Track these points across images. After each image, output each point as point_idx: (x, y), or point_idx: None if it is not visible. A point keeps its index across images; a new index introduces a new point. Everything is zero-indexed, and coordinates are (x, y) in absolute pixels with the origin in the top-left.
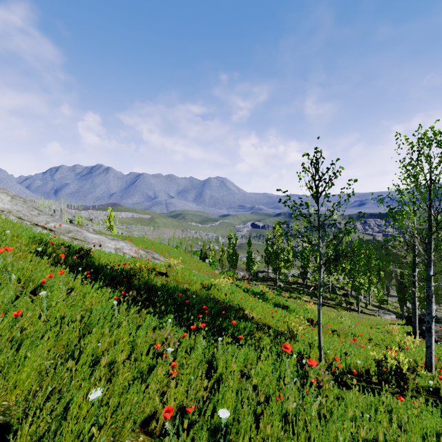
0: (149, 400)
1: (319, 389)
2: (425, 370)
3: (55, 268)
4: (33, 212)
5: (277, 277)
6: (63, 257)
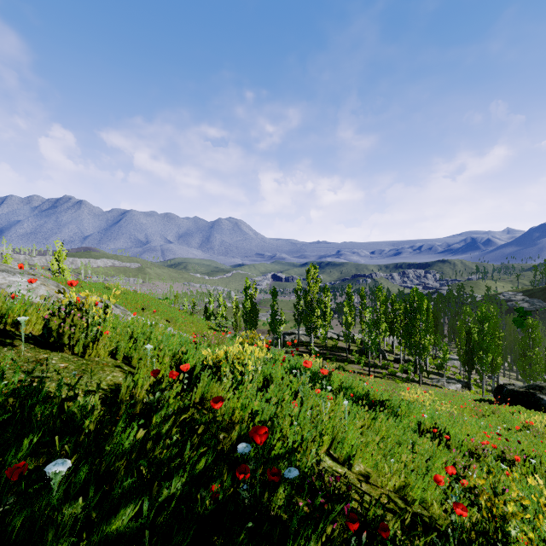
0: None
1: None
2: None
3: None
4: None
5: (312, 340)
6: None
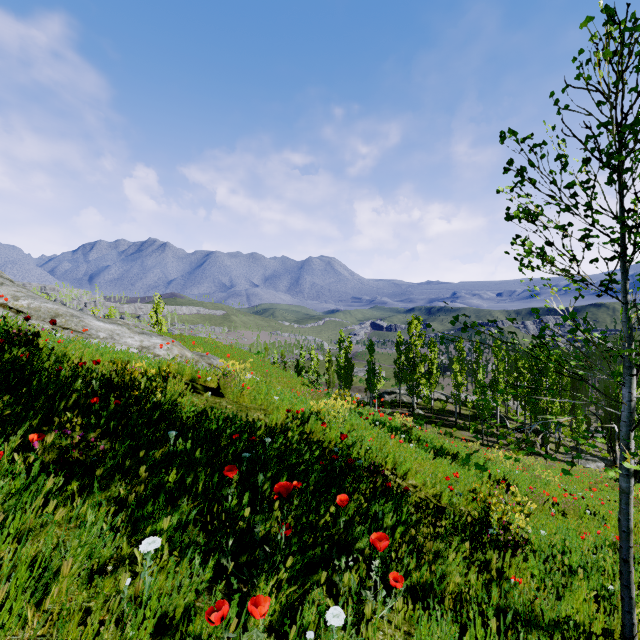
0: None
1: None
2: None
3: None
4: None
5: (414, 401)
6: None
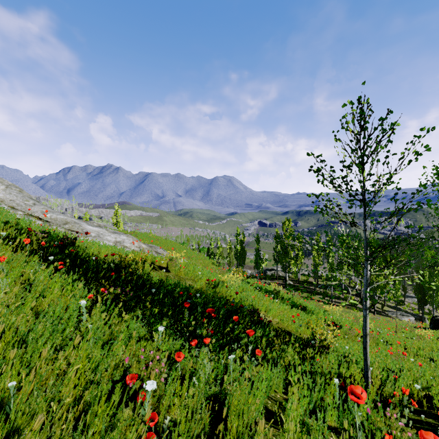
0: None
1: None
2: None
3: (16, 257)
4: (28, 202)
5: (286, 275)
6: (27, 243)
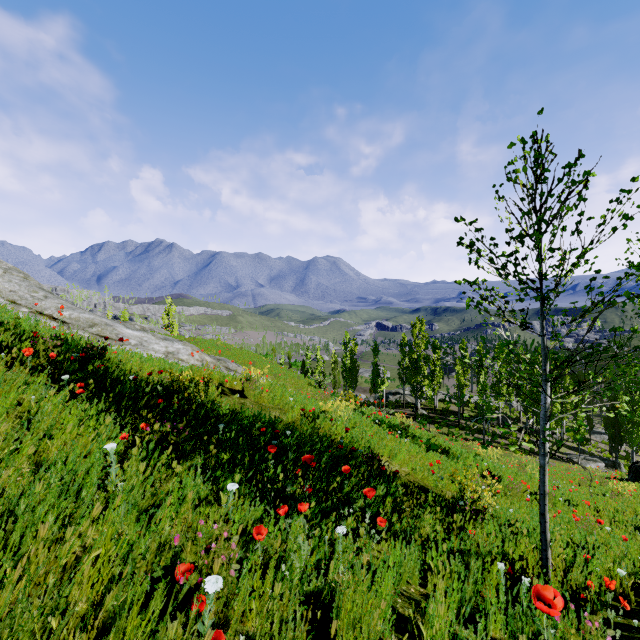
0: None
1: None
2: None
3: (12, 376)
4: (36, 293)
5: (418, 401)
6: (28, 354)
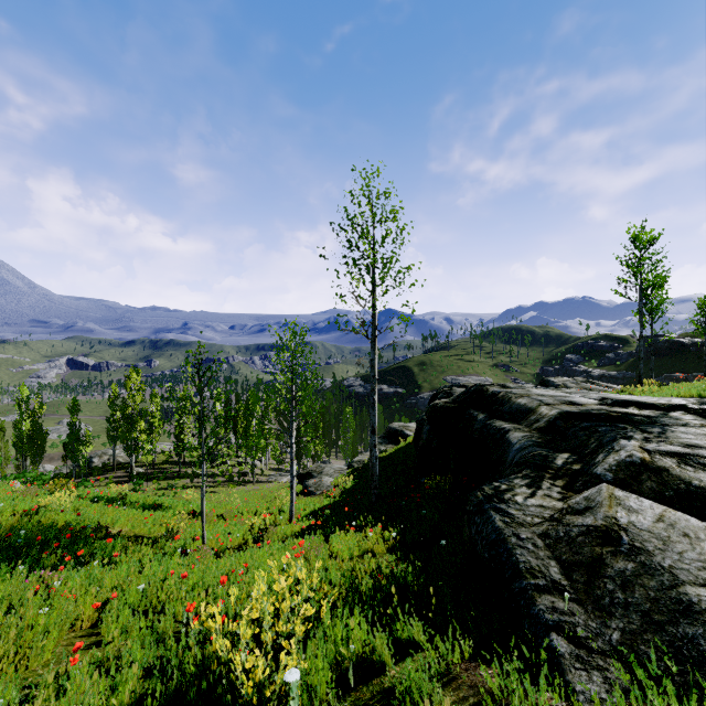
0: (76, 607)
1: (203, 563)
2: (290, 521)
3: None
4: None
5: (133, 460)
6: None
